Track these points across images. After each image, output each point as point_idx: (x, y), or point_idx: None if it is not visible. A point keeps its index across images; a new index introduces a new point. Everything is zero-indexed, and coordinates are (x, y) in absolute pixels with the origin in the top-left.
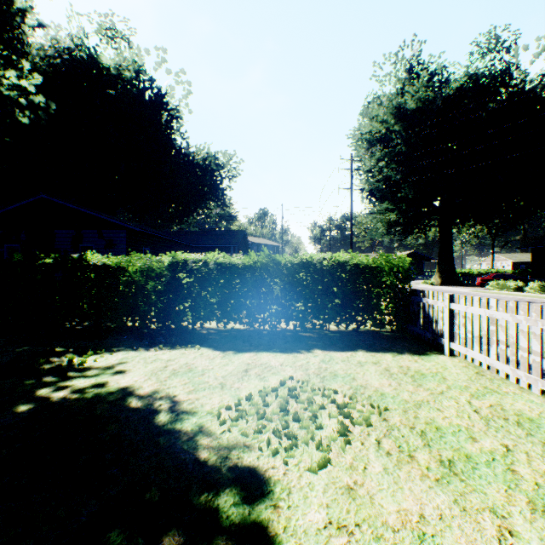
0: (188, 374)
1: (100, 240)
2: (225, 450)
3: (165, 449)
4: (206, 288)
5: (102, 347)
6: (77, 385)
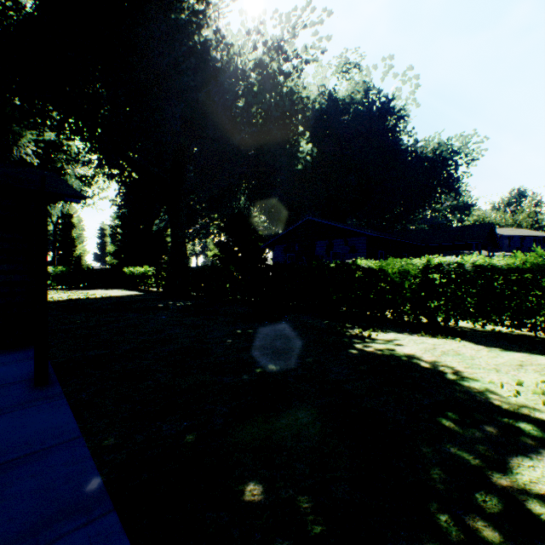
0: (457, 356)
1: (345, 247)
2: (514, 405)
3: (461, 391)
4: (461, 288)
5: (374, 327)
6: (375, 346)
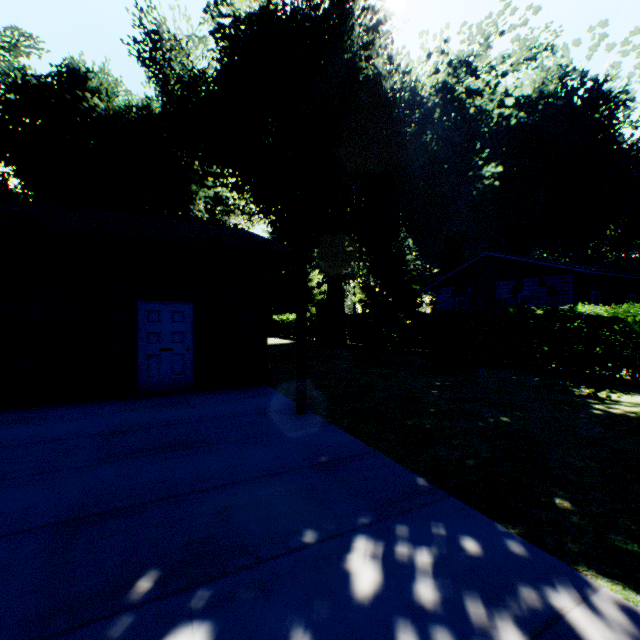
0: None
1: (540, 288)
2: None
3: None
4: None
5: (608, 388)
6: (623, 409)
